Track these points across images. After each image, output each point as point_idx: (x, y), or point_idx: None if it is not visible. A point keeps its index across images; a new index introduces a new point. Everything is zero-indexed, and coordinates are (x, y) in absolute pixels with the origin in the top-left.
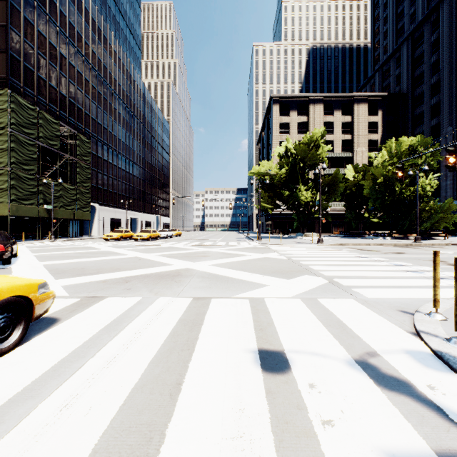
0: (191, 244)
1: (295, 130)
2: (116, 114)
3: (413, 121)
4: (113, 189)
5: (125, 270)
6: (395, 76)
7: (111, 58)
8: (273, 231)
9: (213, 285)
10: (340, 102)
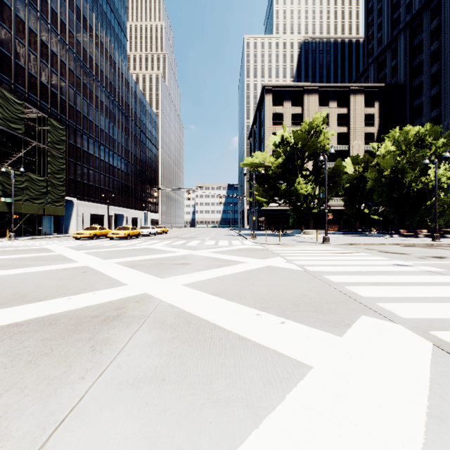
0: (174, 244)
1: (289, 121)
2: (98, 102)
3: (411, 113)
4: (95, 183)
5: (27, 302)
6: (391, 67)
7: (91, 41)
8: (267, 228)
9: (175, 364)
10: (335, 93)
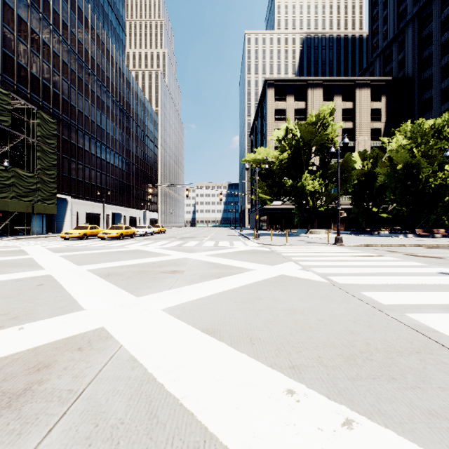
0: (169, 245)
1: (292, 117)
2: (94, 97)
3: (420, 108)
4: (91, 180)
5: None
6: (398, 60)
7: (87, 33)
8: (269, 227)
9: None
10: (340, 87)
